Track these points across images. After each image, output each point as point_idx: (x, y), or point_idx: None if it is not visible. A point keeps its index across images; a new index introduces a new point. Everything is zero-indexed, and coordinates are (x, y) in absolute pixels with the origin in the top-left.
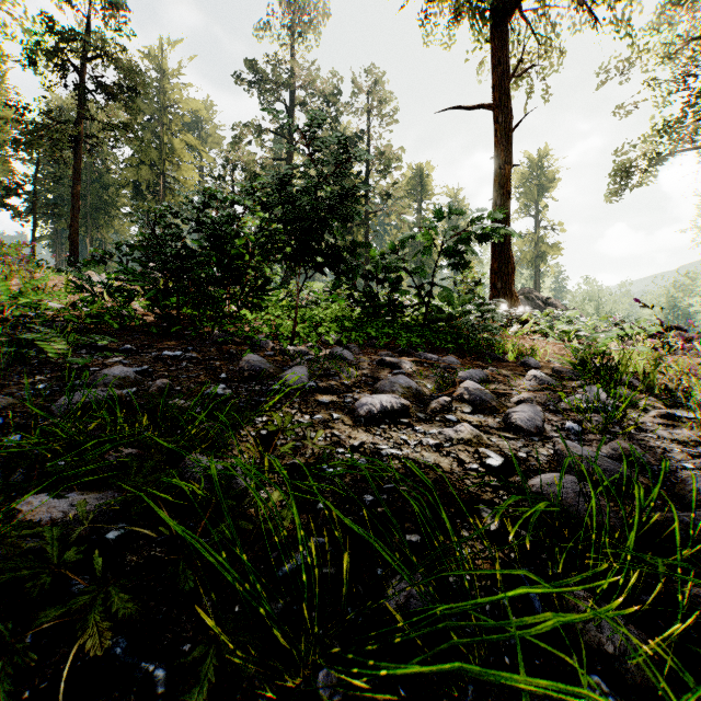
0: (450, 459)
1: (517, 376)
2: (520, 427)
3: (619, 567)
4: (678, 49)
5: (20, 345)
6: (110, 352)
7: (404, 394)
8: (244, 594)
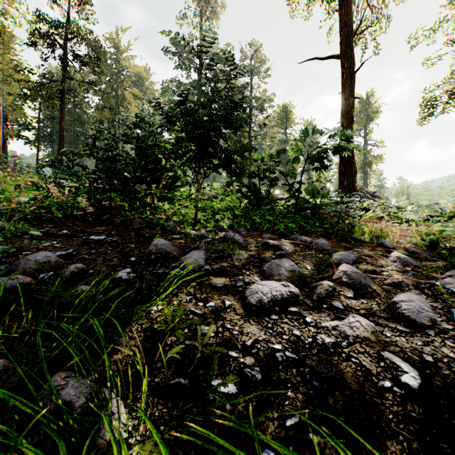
0: (352, 366)
1: (380, 256)
2: (412, 319)
3: None
4: None
5: None
6: (49, 236)
7: (290, 278)
8: None
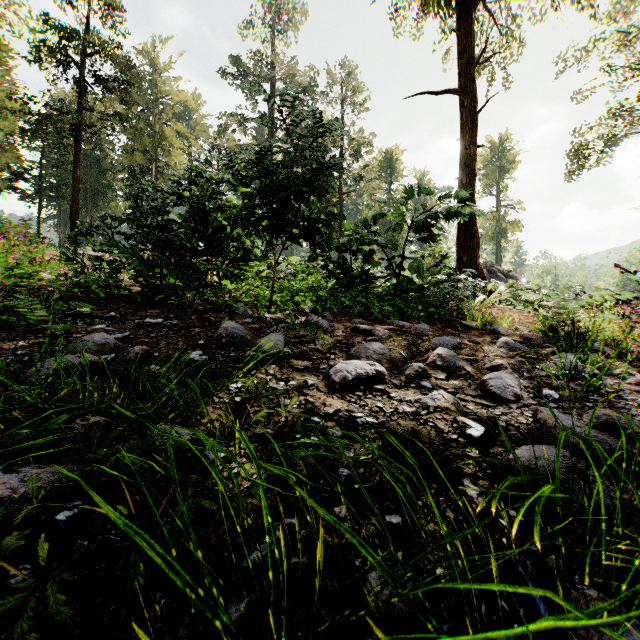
0: (428, 428)
1: (488, 343)
2: (497, 395)
3: (638, 565)
4: (633, 37)
5: (6, 312)
6: (94, 319)
7: (378, 361)
8: (197, 601)
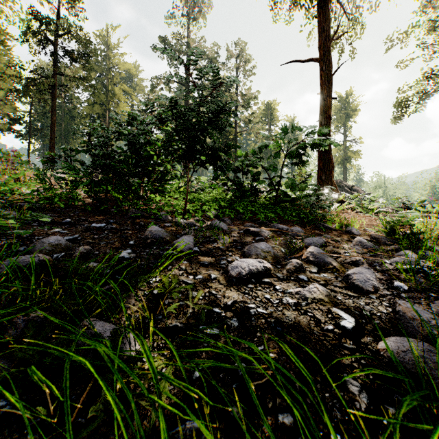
0: (308, 318)
1: (345, 241)
2: (360, 287)
3: None
4: None
5: None
6: (54, 224)
7: (265, 257)
8: None
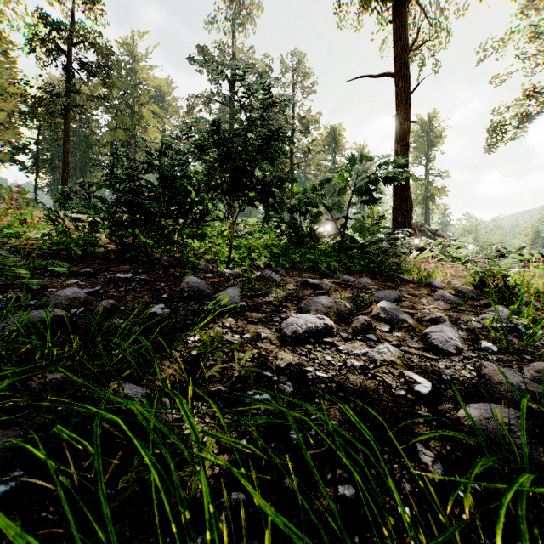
0: (376, 383)
1: (425, 295)
2: (440, 347)
3: None
4: None
5: None
6: (70, 274)
7: (327, 314)
8: None
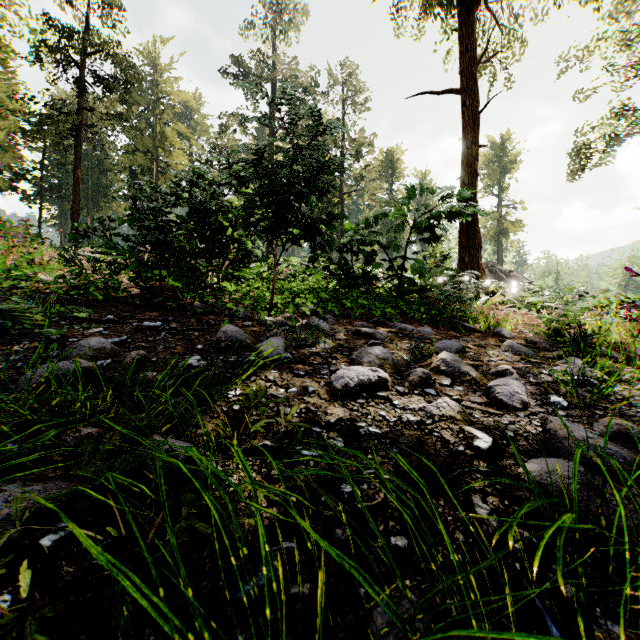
0: (433, 438)
1: (492, 346)
2: (504, 402)
3: None
4: (635, 36)
5: (1, 316)
6: (91, 322)
7: (381, 366)
8: None
